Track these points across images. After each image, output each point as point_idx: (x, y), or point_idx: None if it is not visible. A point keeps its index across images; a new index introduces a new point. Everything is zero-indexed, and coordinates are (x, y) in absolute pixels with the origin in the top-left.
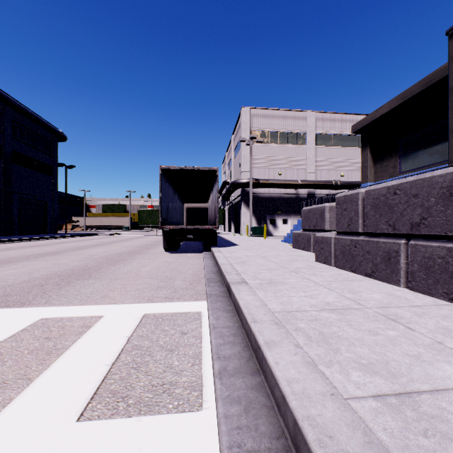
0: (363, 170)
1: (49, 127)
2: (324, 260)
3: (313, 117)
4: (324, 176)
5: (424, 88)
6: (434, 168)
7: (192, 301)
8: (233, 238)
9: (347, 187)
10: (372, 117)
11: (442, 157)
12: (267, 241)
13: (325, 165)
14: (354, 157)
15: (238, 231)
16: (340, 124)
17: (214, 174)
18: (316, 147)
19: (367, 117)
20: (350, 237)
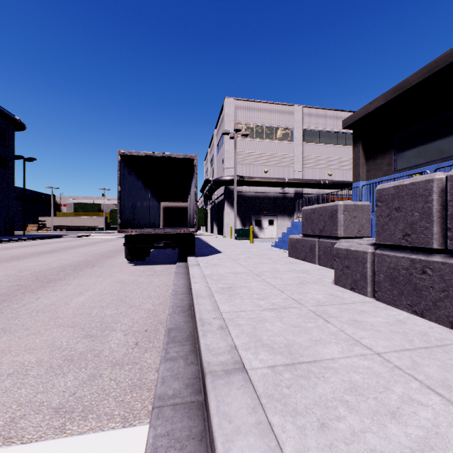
0: (355, 168)
1: (2, 112)
2: (351, 285)
3: (301, 112)
4: (311, 175)
5: (425, 76)
6: (434, 165)
7: (114, 430)
8: (215, 241)
9: (335, 186)
10: (365, 111)
11: (443, 153)
12: (254, 245)
13: (313, 164)
14: (342, 155)
15: (221, 232)
16: (328, 121)
17: (192, 164)
18: (303, 144)
19: (360, 111)
20: (410, 255)
